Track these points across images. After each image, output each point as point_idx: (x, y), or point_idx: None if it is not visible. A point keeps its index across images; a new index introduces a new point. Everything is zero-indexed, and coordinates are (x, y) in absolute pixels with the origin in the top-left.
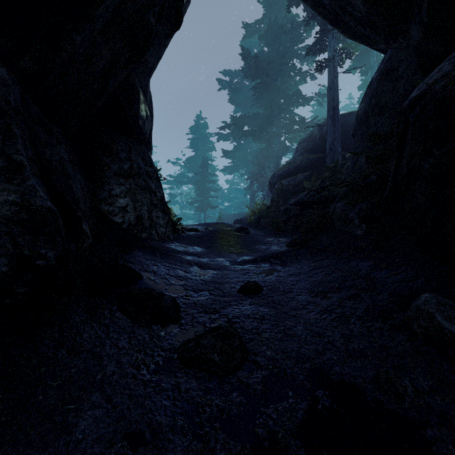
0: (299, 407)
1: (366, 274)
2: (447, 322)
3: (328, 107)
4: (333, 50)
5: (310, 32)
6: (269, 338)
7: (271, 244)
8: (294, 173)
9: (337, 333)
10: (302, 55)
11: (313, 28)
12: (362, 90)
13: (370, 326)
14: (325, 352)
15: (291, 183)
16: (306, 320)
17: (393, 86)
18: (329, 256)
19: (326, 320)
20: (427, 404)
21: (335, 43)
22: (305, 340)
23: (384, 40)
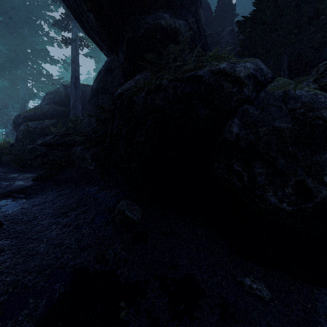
0: (39, 306)
1: (94, 194)
2: (130, 213)
3: (71, 75)
4: (76, 35)
5: (57, 8)
6: (10, 265)
7: (15, 180)
8: (42, 118)
9: (73, 239)
10: (50, 21)
11: (59, 6)
12: (96, 72)
13: (95, 227)
14: (64, 256)
15: (39, 126)
16: (48, 238)
17: (112, 80)
18: (70, 185)
19: (66, 232)
20: (119, 258)
21: (77, 31)
22: (47, 254)
23: (107, 50)
